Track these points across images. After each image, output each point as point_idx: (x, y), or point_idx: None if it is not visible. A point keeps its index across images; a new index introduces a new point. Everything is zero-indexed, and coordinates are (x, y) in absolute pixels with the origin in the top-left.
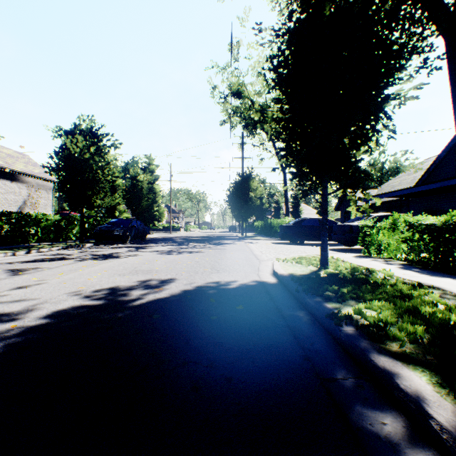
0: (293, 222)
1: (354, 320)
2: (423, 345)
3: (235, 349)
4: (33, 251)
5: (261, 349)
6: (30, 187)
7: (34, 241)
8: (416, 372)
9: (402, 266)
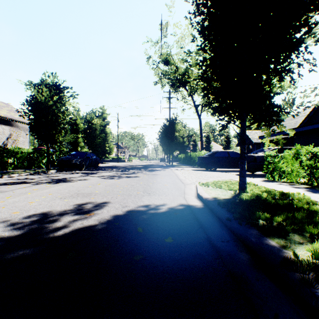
0: (208, 154)
1: None
2: None
3: None
4: (5, 176)
5: None
6: (11, 128)
7: (11, 168)
8: None
9: (309, 189)
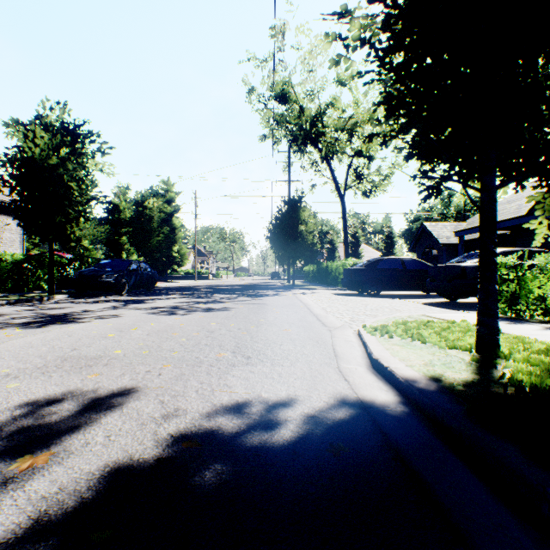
0: (365, 264)
1: None
2: None
3: None
4: None
5: None
6: None
7: None
8: None
9: None
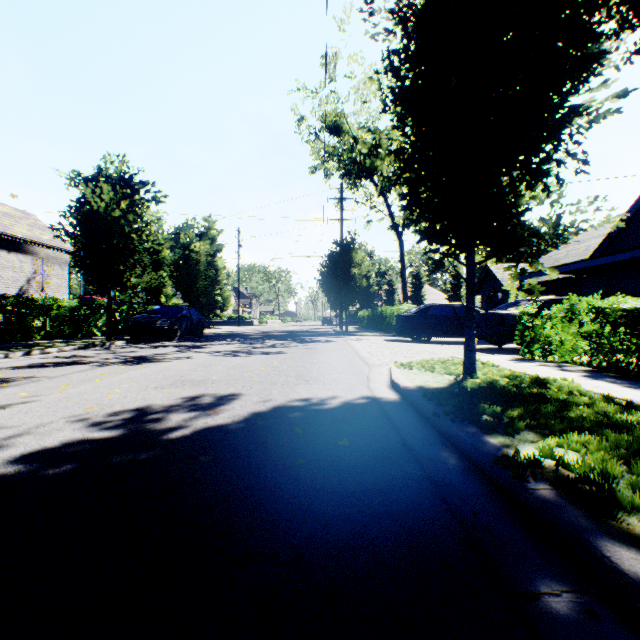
0: (416, 310)
1: (545, 470)
2: None
3: (339, 525)
4: (35, 352)
5: (386, 525)
6: (36, 260)
7: (40, 337)
8: None
9: (587, 373)
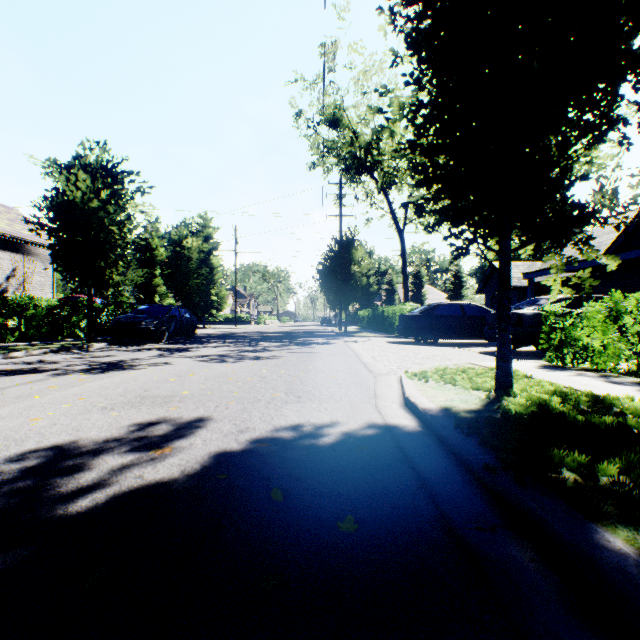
0: (421, 310)
1: None
2: None
3: None
4: None
5: None
6: (16, 257)
7: (14, 339)
8: None
9: None
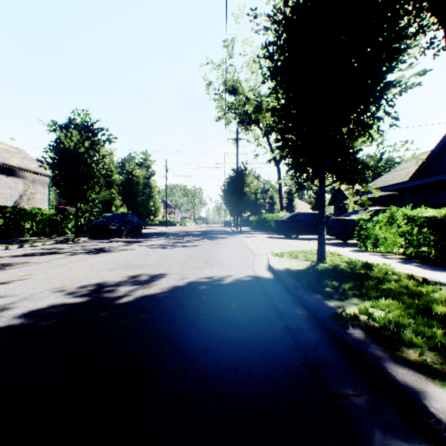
0: (288, 216)
1: (361, 322)
2: (445, 352)
3: (227, 356)
4: (26, 246)
5: (257, 355)
6: (26, 182)
7: (29, 235)
8: (445, 389)
9: (401, 260)
